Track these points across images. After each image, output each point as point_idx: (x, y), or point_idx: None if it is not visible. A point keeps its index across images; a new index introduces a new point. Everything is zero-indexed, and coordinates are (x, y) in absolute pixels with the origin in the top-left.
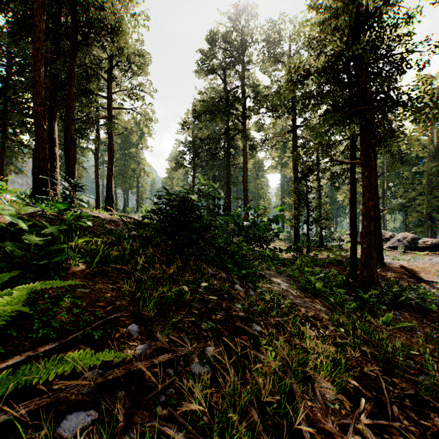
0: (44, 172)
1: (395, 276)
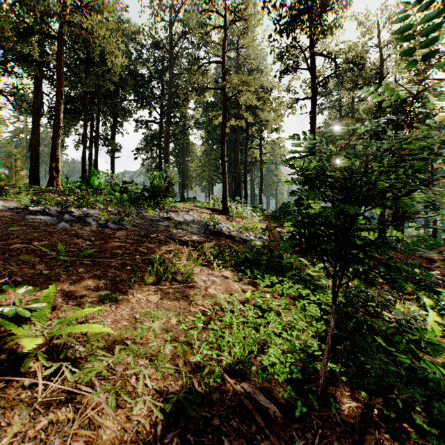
0: (240, 195)
1: (443, 248)
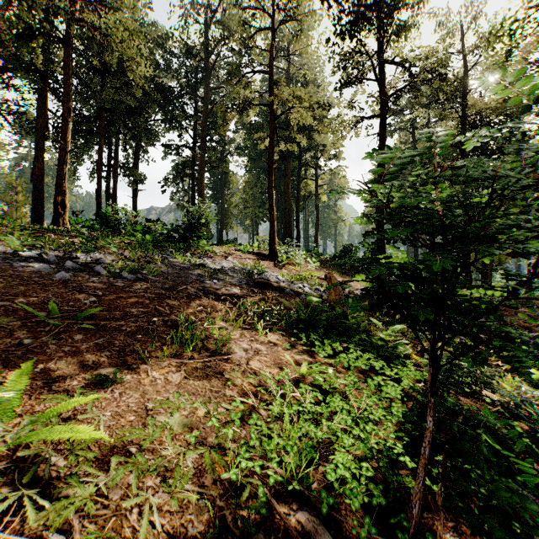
0: (291, 237)
1: None
